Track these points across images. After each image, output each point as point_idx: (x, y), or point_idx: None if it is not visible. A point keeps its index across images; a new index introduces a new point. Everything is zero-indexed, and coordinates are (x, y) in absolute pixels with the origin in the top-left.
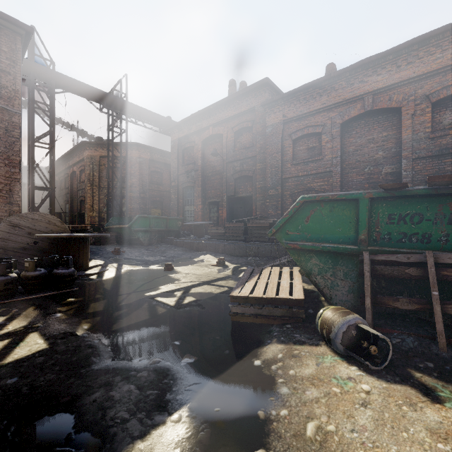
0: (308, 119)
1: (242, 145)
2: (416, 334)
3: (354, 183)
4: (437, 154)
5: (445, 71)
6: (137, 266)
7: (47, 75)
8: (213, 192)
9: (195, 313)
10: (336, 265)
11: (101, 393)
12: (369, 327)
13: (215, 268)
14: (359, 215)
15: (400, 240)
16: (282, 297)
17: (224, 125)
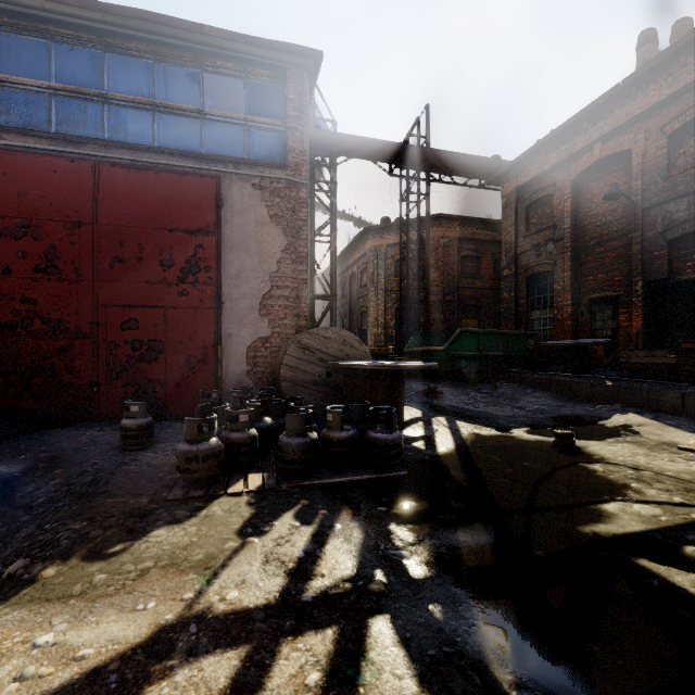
0: None
1: (694, 157)
2: None
3: None
4: None
5: None
6: (484, 428)
7: (328, 142)
8: (602, 278)
9: None
10: None
11: None
12: None
13: None
14: None
15: None
16: None
17: (636, 128)
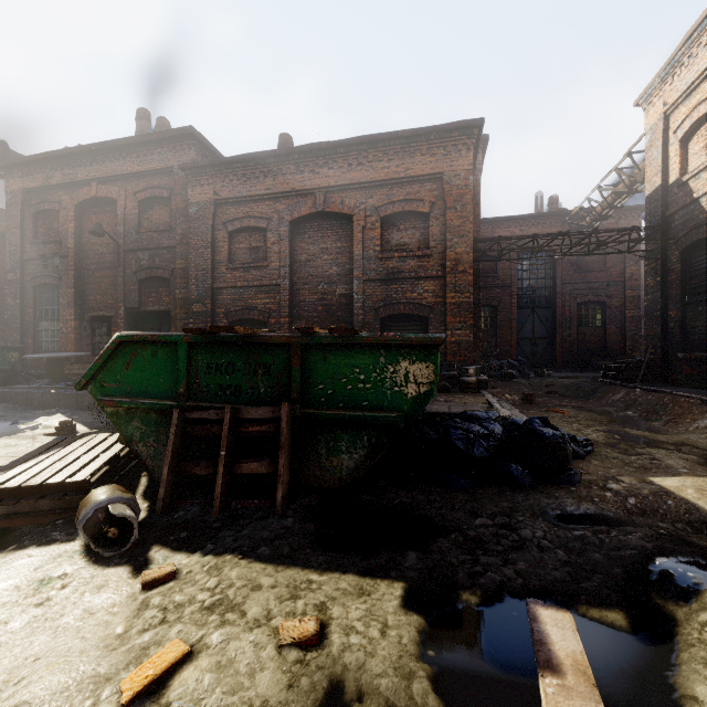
0: (250, 205)
1: (153, 225)
2: (206, 502)
3: (307, 304)
4: (385, 278)
5: (392, 184)
6: None
7: None
8: (100, 299)
9: None
10: (159, 427)
11: None
12: (122, 506)
13: (49, 439)
14: (178, 363)
15: (217, 393)
16: (49, 482)
17: (121, 185)
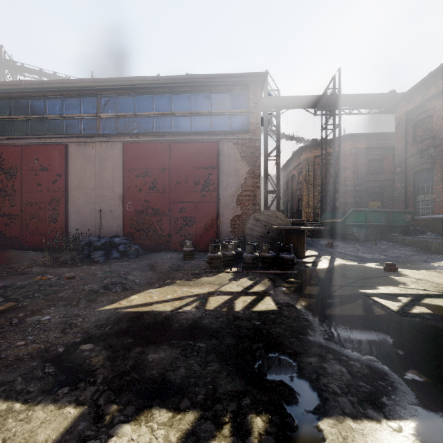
0: None
1: None
2: None
3: None
4: None
5: None
6: (350, 261)
7: (275, 103)
8: None
9: (429, 329)
10: None
11: (315, 360)
12: None
13: None
14: None
15: None
16: None
17: None
